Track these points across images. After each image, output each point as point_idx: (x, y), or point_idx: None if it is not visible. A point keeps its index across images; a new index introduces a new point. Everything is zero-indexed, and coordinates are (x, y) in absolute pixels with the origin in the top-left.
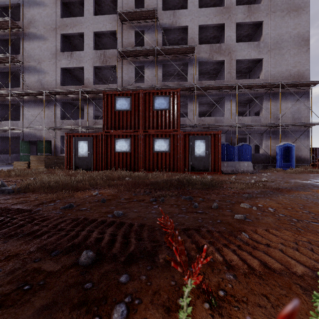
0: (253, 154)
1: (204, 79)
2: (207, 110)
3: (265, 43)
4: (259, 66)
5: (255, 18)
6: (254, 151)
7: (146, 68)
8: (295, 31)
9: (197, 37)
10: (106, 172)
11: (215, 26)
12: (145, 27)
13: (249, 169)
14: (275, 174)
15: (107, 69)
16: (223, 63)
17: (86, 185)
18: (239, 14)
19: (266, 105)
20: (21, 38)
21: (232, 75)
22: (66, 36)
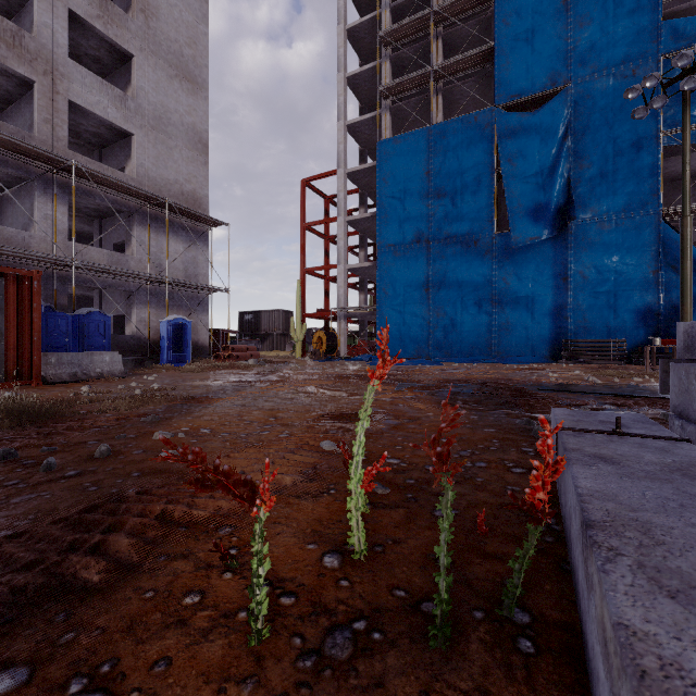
0: (113, 336)
1: None
2: None
3: (138, 106)
4: (126, 146)
5: (117, 35)
6: (114, 330)
7: None
8: (190, 118)
9: None
10: None
11: None
12: None
13: (117, 368)
14: (167, 375)
15: None
16: (28, 85)
17: None
18: None
19: (140, 236)
20: None
21: (58, 132)
22: None
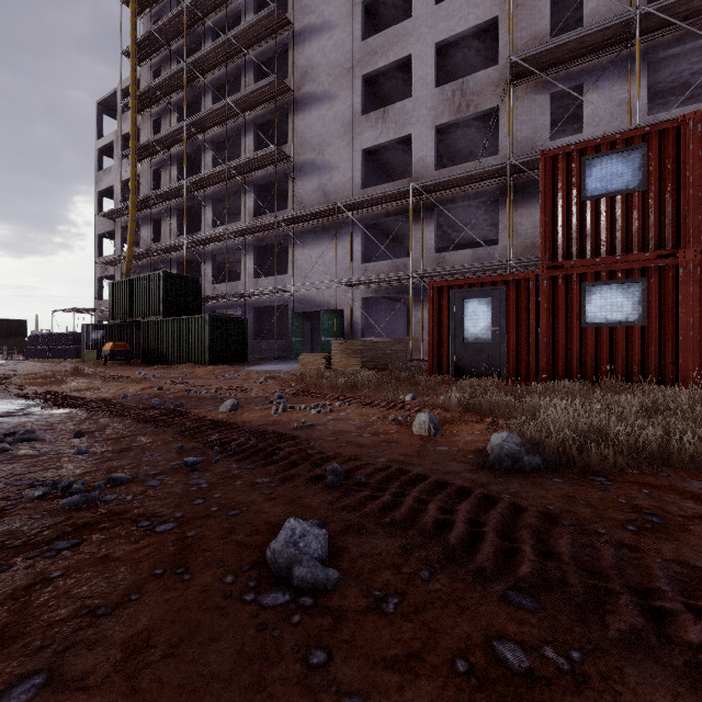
0: None
1: None
2: None
3: None
4: None
5: None
6: None
7: (589, 88)
8: None
9: None
10: (586, 386)
11: None
12: None
13: None
14: None
15: (463, 126)
16: None
17: None
18: None
19: None
20: (290, 110)
21: None
22: (369, 80)
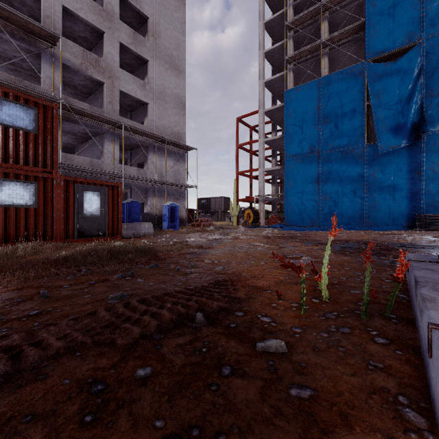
0: None
1: (64, 91)
2: (68, 142)
3: (151, 87)
4: (144, 110)
5: (141, 51)
6: None
7: None
8: (176, 90)
9: (60, 22)
10: None
11: (89, 25)
12: None
13: (151, 231)
14: (173, 235)
15: None
16: (101, 84)
17: None
18: (123, 33)
19: (152, 159)
20: None
21: (115, 107)
22: None
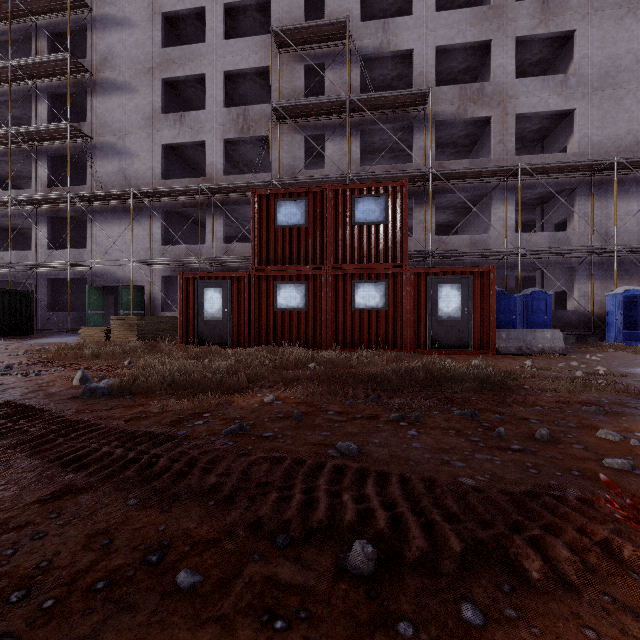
0: (553, 312)
1: (443, 156)
2: (449, 220)
3: (580, 77)
4: (566, 125)
5: (558, 24)
6: (555, 306)
7: (327, 138)
8: None
9: (432, 72)
10: (261, 350)
11: (469, 47)
12: (326, 56)
13: (557, 345)
14: (614, 356)
15: (249, 143)
16: (487, 122)
17: (242, 379)
18: (521, 18)
19: (582, 209)
20: (89, 90)
21: (507, 146)
22: (170, 83)
